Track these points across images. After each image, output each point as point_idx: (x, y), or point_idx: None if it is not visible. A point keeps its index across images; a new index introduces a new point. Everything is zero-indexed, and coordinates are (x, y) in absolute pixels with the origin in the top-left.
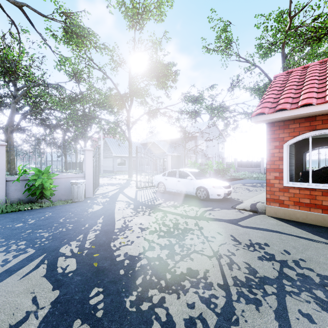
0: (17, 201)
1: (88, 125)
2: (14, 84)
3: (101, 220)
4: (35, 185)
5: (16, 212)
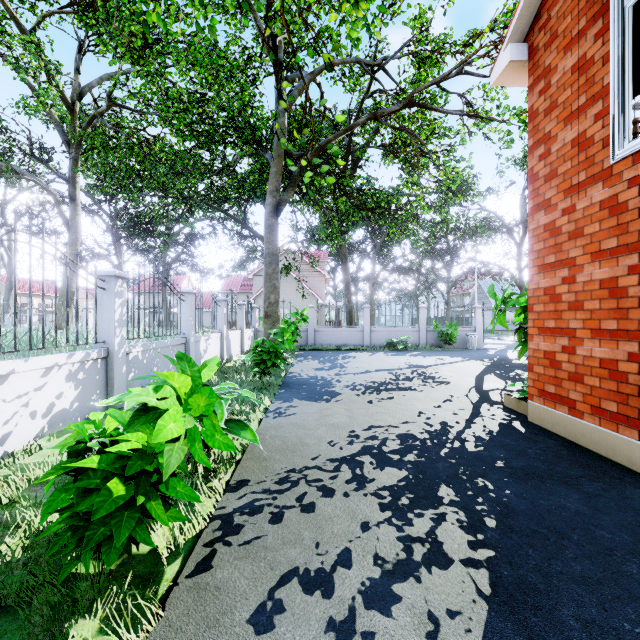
0: (431, 345)
1: (452, 264)
2: (374, 232)
3: (498, 356)
4: (445, 334)
5: (436, 350)
